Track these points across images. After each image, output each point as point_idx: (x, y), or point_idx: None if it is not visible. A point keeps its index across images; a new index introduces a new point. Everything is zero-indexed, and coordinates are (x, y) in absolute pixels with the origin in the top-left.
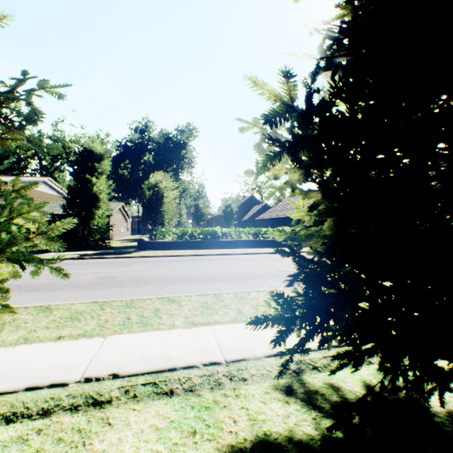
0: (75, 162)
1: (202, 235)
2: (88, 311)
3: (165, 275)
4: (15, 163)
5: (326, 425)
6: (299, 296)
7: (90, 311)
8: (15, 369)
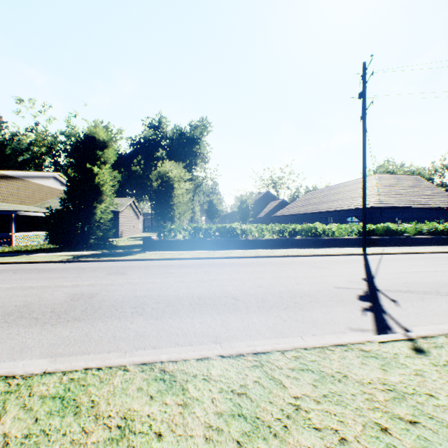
0: (75, 150)
1: (218, 233)
2: None
3: (169, 293)
4: (30, 159)
5: None
6: None
7: None
8: None
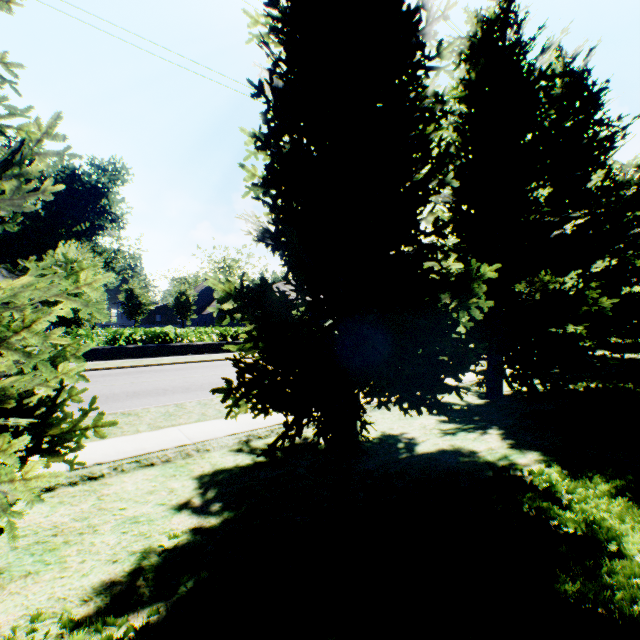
0: None
1: (147, 338)
2: None
3: (105, 393)
4: None
5: (259, 458)
6: None
7: None
8: None
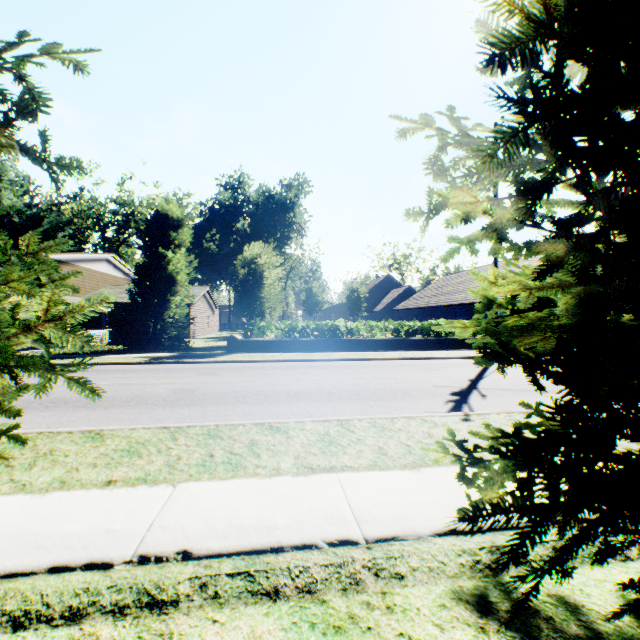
0: (145, 231)
1: (318, 331)
2: (154, 441)
3: (266, 389)
4: (72, 236)
5: None
6: (505, 437)
7: (156, 442)
8: (40, 532)
